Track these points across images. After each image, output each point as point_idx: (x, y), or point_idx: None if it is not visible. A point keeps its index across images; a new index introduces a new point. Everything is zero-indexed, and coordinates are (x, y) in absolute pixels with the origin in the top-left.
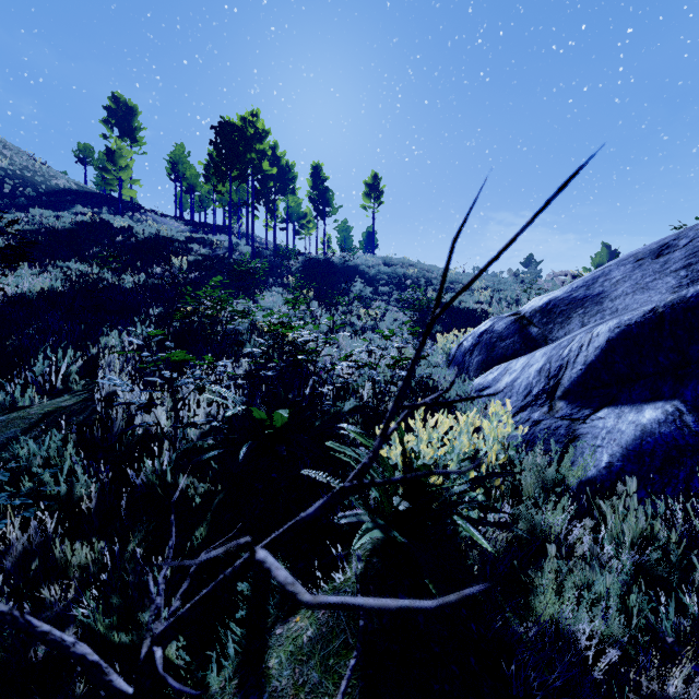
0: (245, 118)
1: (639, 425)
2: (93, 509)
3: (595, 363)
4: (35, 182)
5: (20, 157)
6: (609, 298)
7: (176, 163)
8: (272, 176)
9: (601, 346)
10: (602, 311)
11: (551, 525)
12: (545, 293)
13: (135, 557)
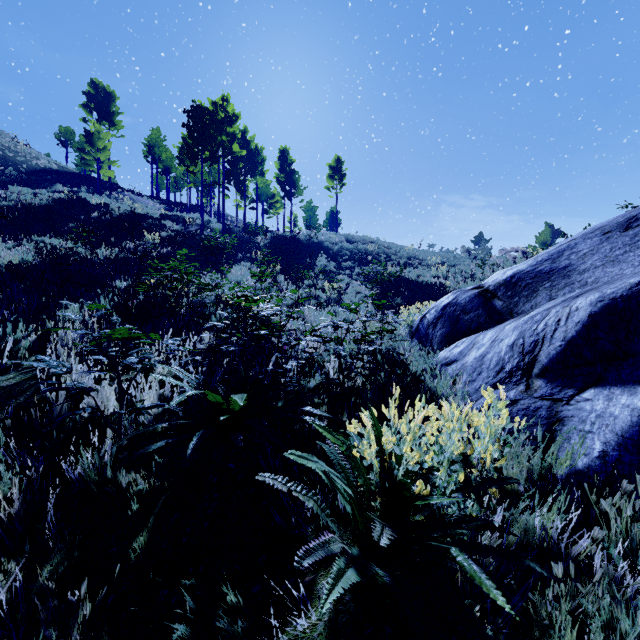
0: (216, 103)
1: (635, 409)
2: (15, 513)
3: (576, 339)
4: (16, 162)
5: (2, 139)
6: (577, 271)
7: (152, 146)
8: (242, 158)
9: (582, 321)
10: (570, 285)
11: (547, 530)
12: (498, 268)
13: (46, 591)
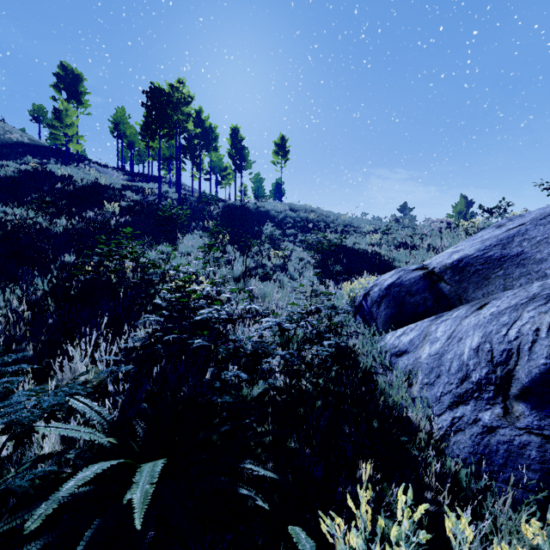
0: (172, 85)
1: None
2: None
3: None
4: None
5: None
6: (533, 260)
7: (118, 123)
8: (197, 135)
9: None
10: (526, 275)
11: None
12: (426, 237)
13: None
